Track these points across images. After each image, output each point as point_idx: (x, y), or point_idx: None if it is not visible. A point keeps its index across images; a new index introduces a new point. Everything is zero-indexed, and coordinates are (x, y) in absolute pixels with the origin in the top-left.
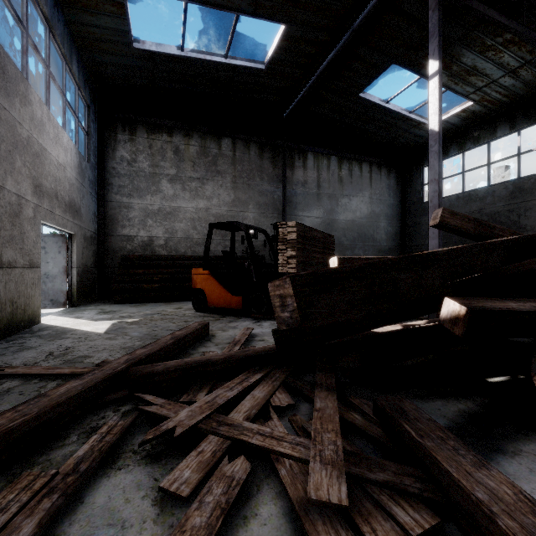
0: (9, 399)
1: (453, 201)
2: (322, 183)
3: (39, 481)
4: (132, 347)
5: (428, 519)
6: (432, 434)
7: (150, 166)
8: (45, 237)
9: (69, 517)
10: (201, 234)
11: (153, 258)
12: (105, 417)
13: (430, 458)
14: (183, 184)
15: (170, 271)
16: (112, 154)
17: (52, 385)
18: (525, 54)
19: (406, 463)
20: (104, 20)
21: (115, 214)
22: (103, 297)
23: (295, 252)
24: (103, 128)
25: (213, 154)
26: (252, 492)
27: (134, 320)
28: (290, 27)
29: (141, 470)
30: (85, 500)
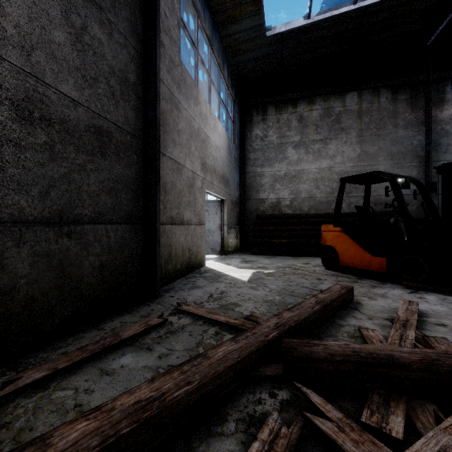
0: (182, 338)
1: None
2: None
3: None
4: (273, 302)
5: None
6: None
7: (277, 138)
8: (208, 203)
9: None
10: (324, 192)
11: (281, 216)
12: (262, 402)
13: None
14: (306, 148)
15: (296, 228)
16: (249, 135)
17: (211, 331)
18: None
19: None
20: (245, 23)
21: (251, 182)
22: (243, 248)
23: None
24: (243, 116)
25: (336, 113)
26: None
27: (269, 271)
28: None
29: None
30: None
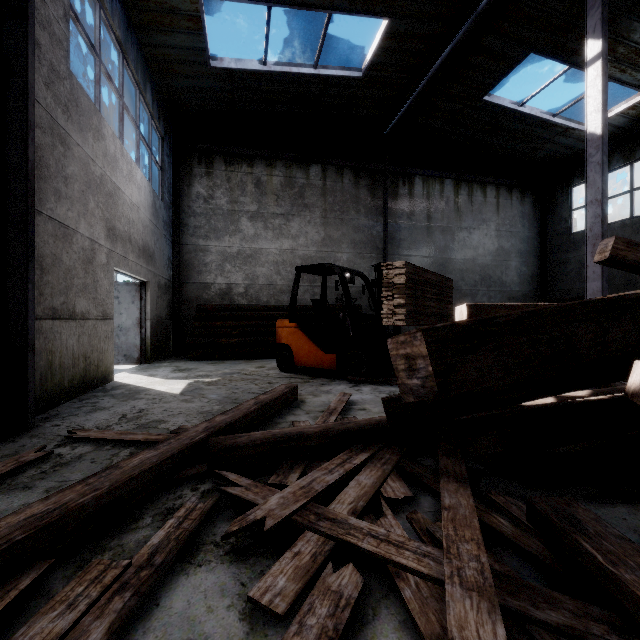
0: (81, 467)
1: (616, 230)
2: (434, 214)
3: (110, 574)
4: (211, 412)
5: None
6: (630, 561)
7: (228, 202)
8: (119, 286)
9: (142, 623)
10: (286, 279)
11: (232, 308)
12: (183, 496)
13: (634, 600)
14: (265, 222)
15: (251, 324)
16: (188, 191)
17: (125, 453)
18: None
19: (587, 598)
20: (179, 39)
21: (190, 259)
22: (178, 353)
23: (403, 300)
24: (178, 162)
25: (299, 185)
26: (366, 616)
27: (212, 380)
28: (394, 21)
29: (224, 569)
30: (160, 602)
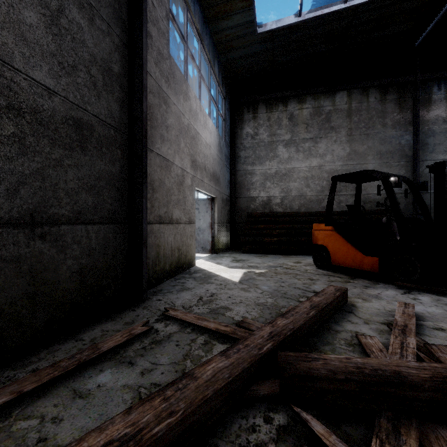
0: (168, 350)
1: None
2: None
3: None
4: (266, 305)
5: None
6: None
7: (268, 136)
8: (198, 201)
9: None
10: (314, 191)
11: (272, 215)
12: (256, 429)
13: None
14: (297, 146)
15: (287, 227)
16: (240, 133)
17: (200, 341)
18: None
19: None
20: (236, 19)
21: (242, 180)
22: (234, 246)
23: None
24: (234, 113)
25: (326, 112)
26: None
27: (260, 271)
28: None
29: None
30: None
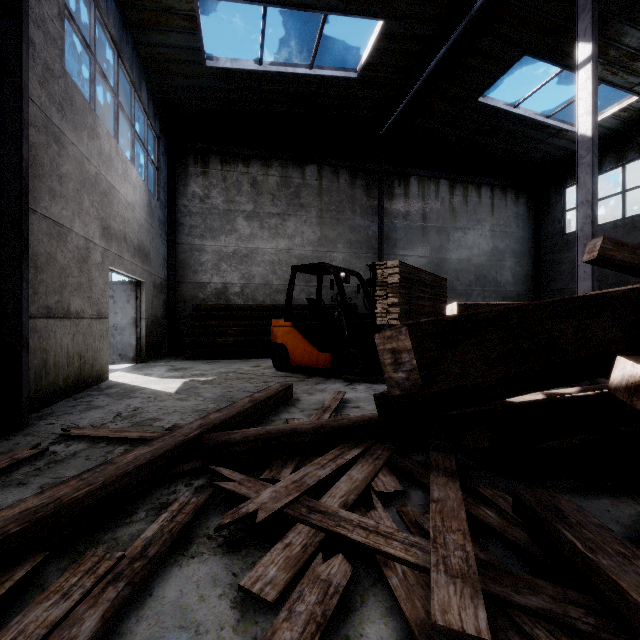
0: (75, 464)
1: (608, 231)
2: (429, 214)
3: (104, 565)
4: (205, 411)
5: None
6: (608, 548)
7: (224, 202)
8: (114, 285)
9: (135, 611)
10: (282, 279)
11: (228, 308)
12: (176, 492)
13: (610, 583)
14: (261, 222)
15: (247, 323)
16: (183, 190)
17: (119, 450)
18: None
19: (567, 585)
20: (174, 38)
21: (186, 259)
22: (173, 352)
23: (397, 299)
24: (173, 161)
25: (295, 185)
26: (354, 603)
27: (207, 379)
28: (389, 22)
29: (217, 560)
30: (153, 592)
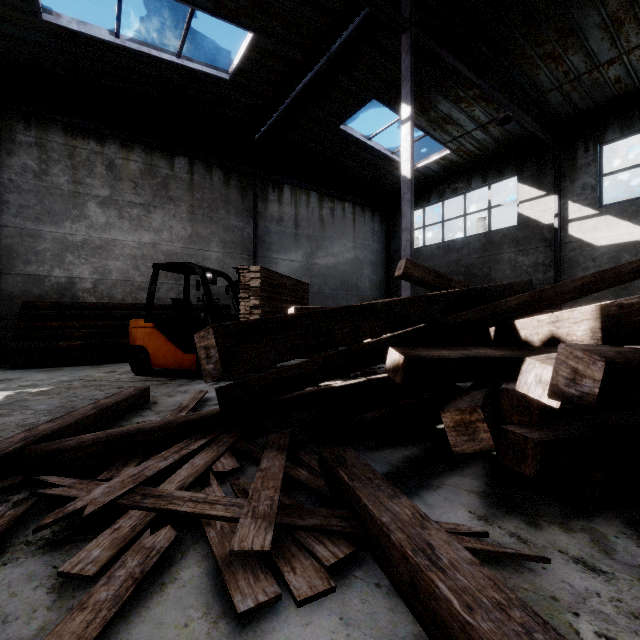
0: None
1: (434, 250)
2: (301, 222)
3: None
4: (36, 424)
5: (344, 550)
6: (363, 476)
7: (70, 182)
8: None
9: None
10: (146, 276)
11: (74, 306)
12: None
13: (355, 497)
14: (121, 210)
15: (100, 324)
16: (8, 160)
17: None
18: (492, 111)
19: (340, 508)
20: None
21: (13, 245)
22: None
23: (259, 301)
24: None
25: (162, 175)
26: (175, 559)
27: (42, 389)
28: (259, 36)
29: (35, 560)
30: None
